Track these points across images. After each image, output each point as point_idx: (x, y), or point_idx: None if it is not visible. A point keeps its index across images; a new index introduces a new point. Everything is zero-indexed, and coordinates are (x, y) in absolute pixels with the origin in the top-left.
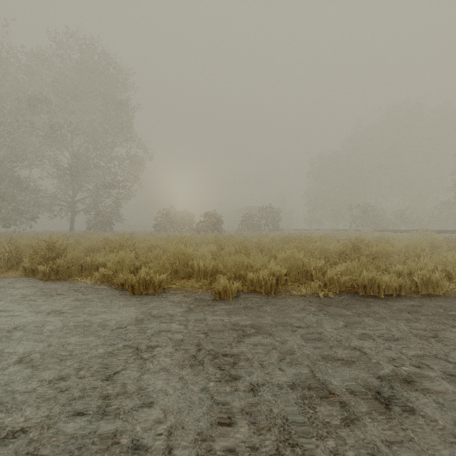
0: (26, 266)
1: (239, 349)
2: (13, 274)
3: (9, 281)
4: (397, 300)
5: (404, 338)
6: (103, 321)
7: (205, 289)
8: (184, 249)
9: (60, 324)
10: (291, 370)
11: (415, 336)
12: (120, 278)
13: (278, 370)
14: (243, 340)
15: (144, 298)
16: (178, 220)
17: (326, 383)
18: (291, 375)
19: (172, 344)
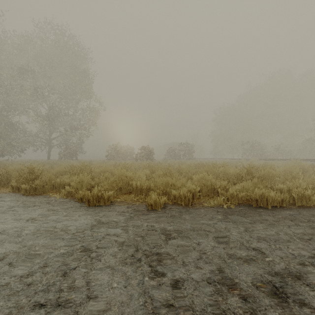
0: (13, 185)
1: (165, 249)
2: (4, 191)
3: (1, 196)
4: (281, 210)
5: (289, 240)
6: (66, 227)
7: (141, 202)
8: (126, 172)
9: (33, 229)
10: (206, 267)
11: (297, 239)
12: (79, 194)
13: (196, 266)
14: (169, 241)
15: (96, 208)
16: (123, 152)
17: (233, 278)
18: (205, 271)
19: (115, 245)
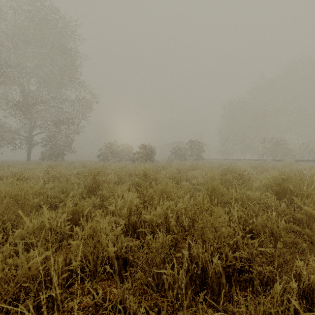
0: None
1: None
2: None
3: None
4: None
5: None
6: None
7: None
8: None
9: None
10: None
11: None
12: None
13: None
14: None
15: None
16: (118, 151)
17: None
18: None
19: None
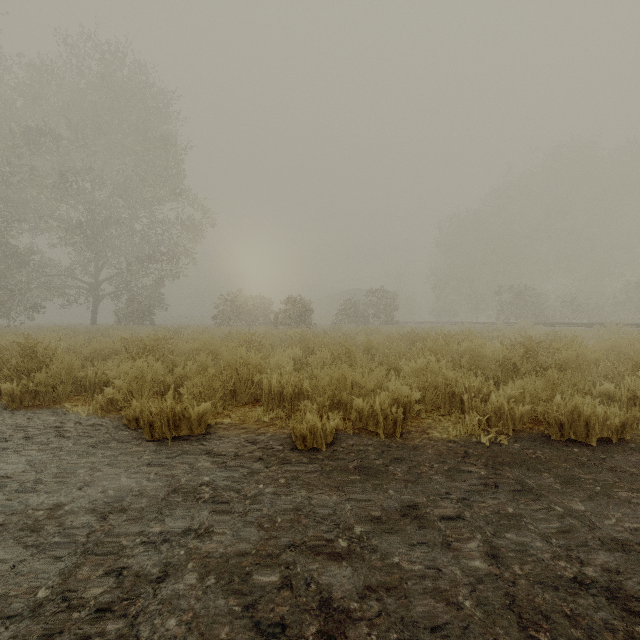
0: None
1: (341, 586)
2: None
3: None
4: (624, 451)
5: None
6: (76, 503)
7: (280, 427)
8: (247, 355)
9: None
10: None
11: None
12: (133, 407)
13: None
14: (349, 557)
15: (169, 445)
16: (248, 309)
17: None
18: None
19: (197, 570)
